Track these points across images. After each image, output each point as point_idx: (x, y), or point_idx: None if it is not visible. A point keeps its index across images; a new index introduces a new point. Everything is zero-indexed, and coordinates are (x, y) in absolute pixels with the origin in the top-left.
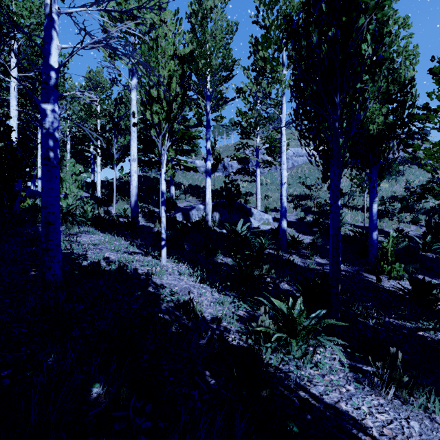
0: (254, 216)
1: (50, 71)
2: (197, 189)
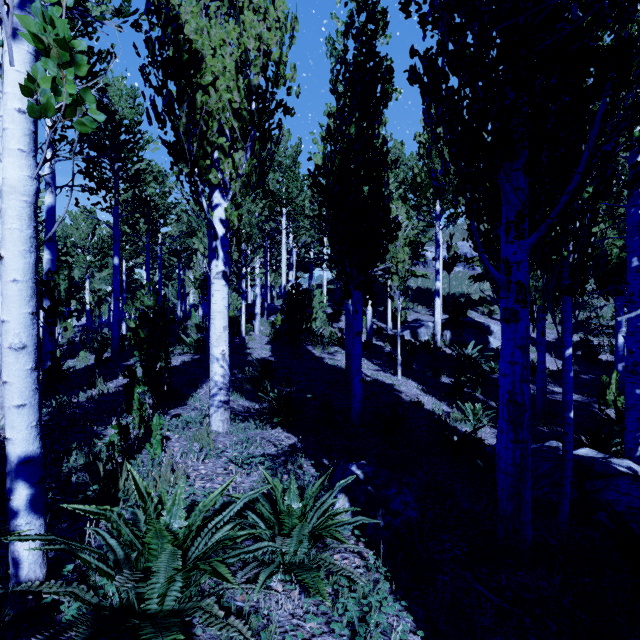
0: (494, 335)
1: None
2: (428, 294)
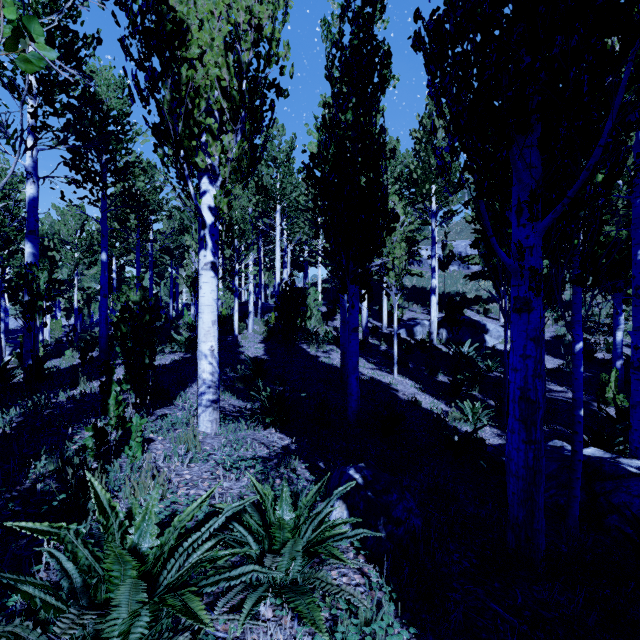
0: (490, 333)
1: None
2: (423, 292)
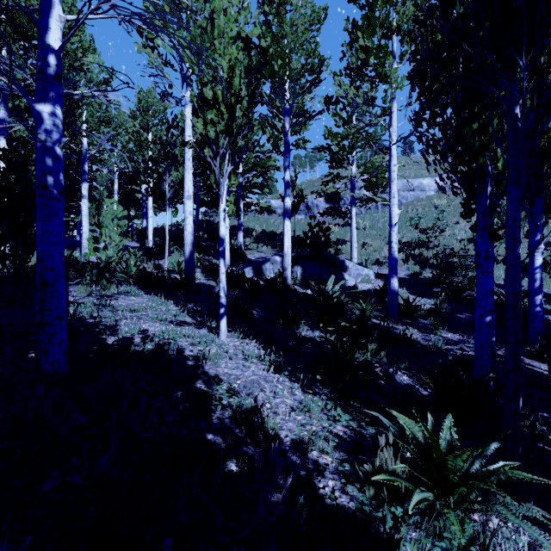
0: (349, 272)
1: (48, 54)
2: (273, 236)
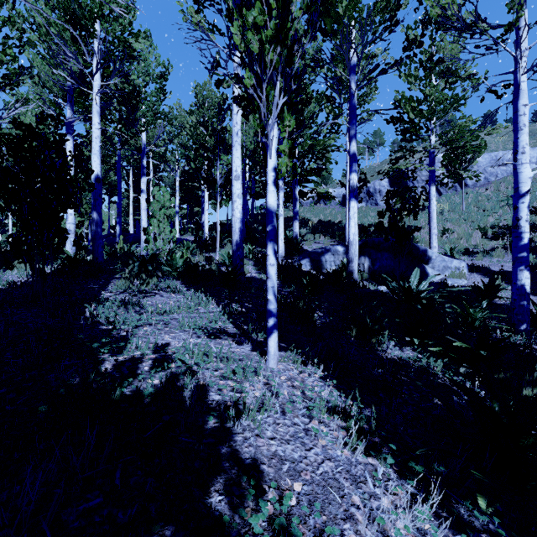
0: (432, 264)
1: None
2: (330, 226)
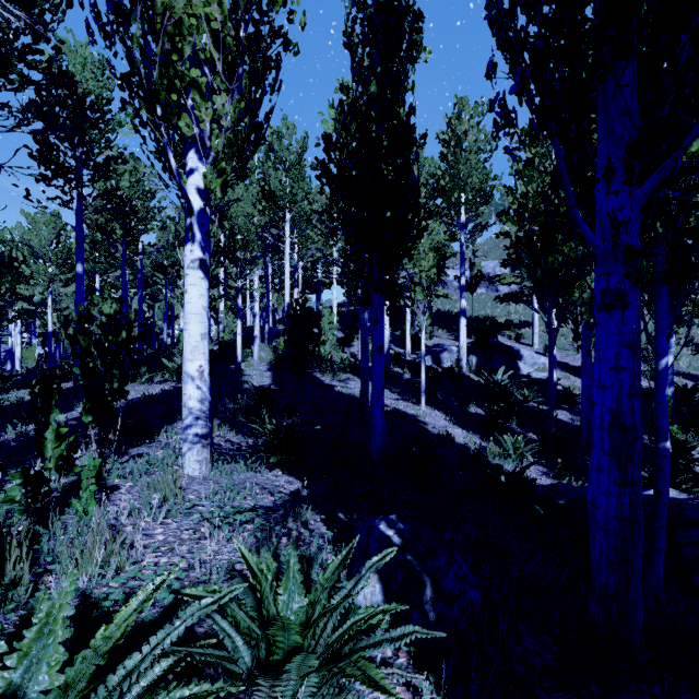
0: (524, 360)
1: None
2: (448, 317)
